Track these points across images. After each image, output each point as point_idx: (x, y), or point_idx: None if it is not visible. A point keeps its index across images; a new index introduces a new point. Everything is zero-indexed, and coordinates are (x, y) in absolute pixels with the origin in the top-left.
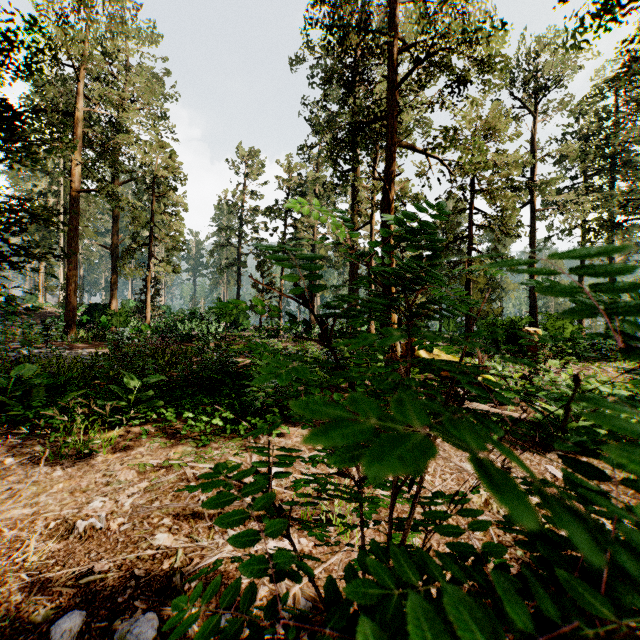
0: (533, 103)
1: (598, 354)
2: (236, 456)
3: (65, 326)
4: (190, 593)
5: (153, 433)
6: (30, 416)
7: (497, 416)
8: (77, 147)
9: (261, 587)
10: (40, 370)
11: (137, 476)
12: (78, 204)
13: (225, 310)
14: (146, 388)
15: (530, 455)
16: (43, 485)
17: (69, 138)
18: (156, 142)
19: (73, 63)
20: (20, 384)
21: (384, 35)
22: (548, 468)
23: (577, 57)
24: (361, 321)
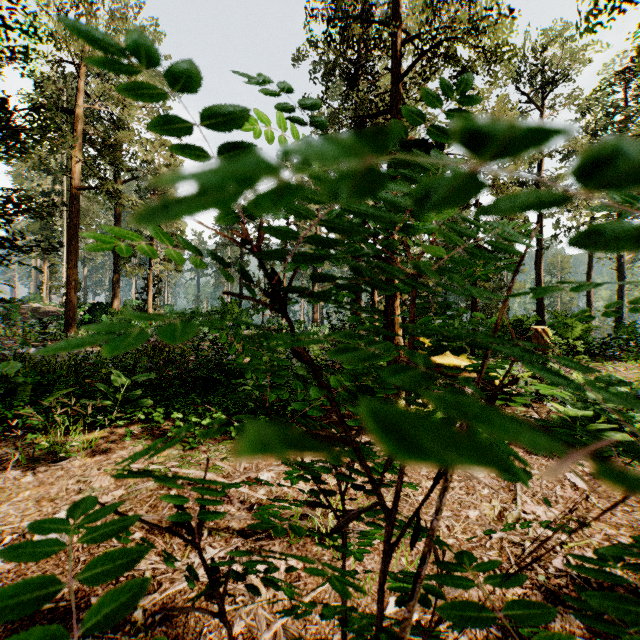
0: (540, 98)
1: (608, 353)
2: (225, 460)
3: (65, 325)
4: (153, 628)
5: (139, 435)
6: (9, 416)
7: (543, 423)
8: (77, 144)
9: (237, 621)
10: (30, 368)
11: (114, 482)
12: (78, 202)
13: (227, 309)
14: (137, 387)
15: (545, 460)
16: (9, 492)
17: (69, 135)
18: (157, 139)
19: (73, 59)
20: (4, 382)
21: (387, 26)
22: (567, 475)
23: (585, 50)
24: (348, 293)
